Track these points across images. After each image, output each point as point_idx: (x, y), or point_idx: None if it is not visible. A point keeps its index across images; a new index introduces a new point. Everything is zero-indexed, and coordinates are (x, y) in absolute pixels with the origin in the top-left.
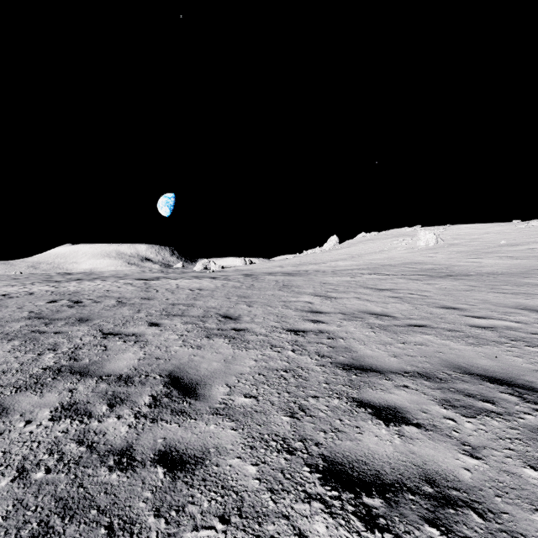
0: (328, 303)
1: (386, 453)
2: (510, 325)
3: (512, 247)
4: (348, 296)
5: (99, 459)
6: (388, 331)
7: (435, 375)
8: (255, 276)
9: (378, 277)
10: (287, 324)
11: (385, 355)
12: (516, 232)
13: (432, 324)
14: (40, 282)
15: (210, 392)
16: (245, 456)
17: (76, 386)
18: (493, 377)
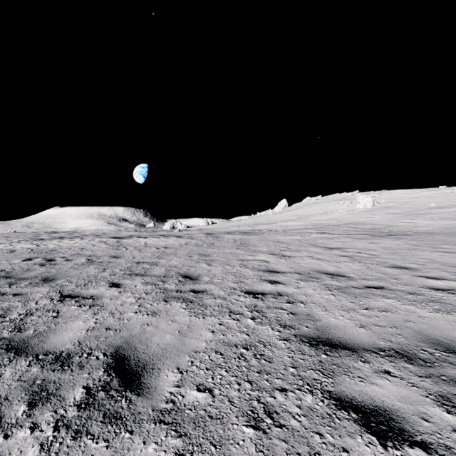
0: (283, 262)
1: None
2: None
3: (441, 209)
4: (301, 254)
5: None
6: (348, 294)
7: (415, 354)
8: (215, 234)
9: (326, 236)
10: (246, 284)
11: (351, 324)
12: (443, 196)
13: (389, 285)
14: (26, 240)
15: (157, 382)
16: None
17: (2, 370)
18: None
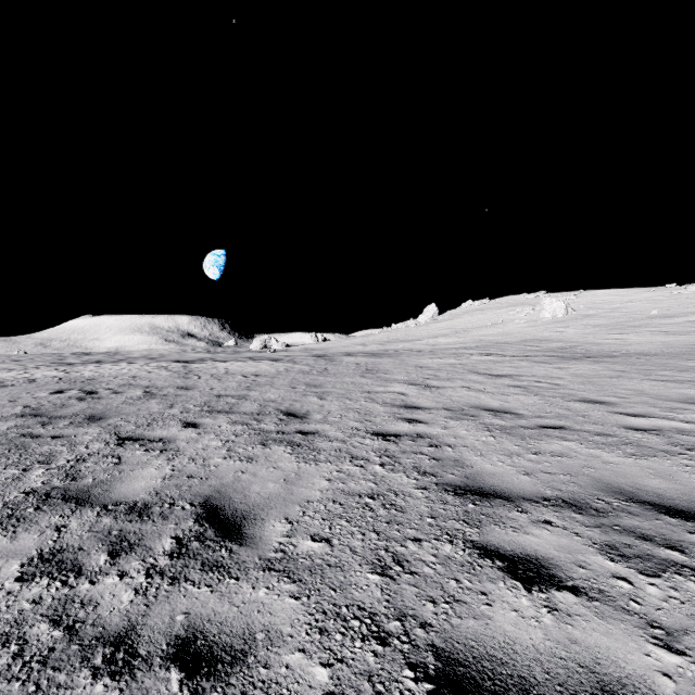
0: (427, 395)
1: (532, 643)
2: (681, 427)
3: (666, 319)
4: (454, 385)
5: (80, 653)
6: (513, 435)
7: (587, 503)
8: (329, 357)
9: (492, 359)
10: (373, 424)
11: (512, 471)
12: (670, 300)
13: (572, 424)
14: (47, 366)
15: (262, 532)
16: (310, 647)
17: (67, 521)
18: (673, 508)
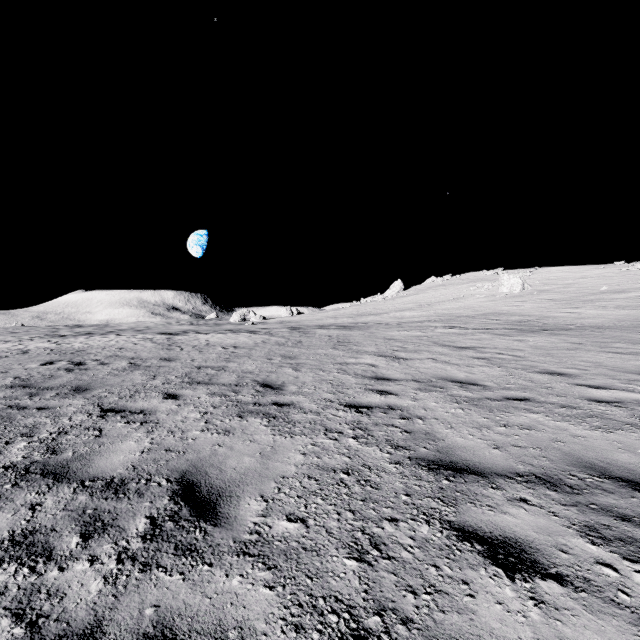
0: (396, 367)
1: None
2: None
3: (616, 294)
4: (421, 356)
5: None
6: (481, 407)
7: (561, 480)
8: (303, 329)
9: (455, 332)
10: (346, 396)
11: (483, 445)
12: (619, 276)
13: (537, 396)
14: (41, 337)
15: (237, 511)
16: None
17: (42, 498)
18: None
